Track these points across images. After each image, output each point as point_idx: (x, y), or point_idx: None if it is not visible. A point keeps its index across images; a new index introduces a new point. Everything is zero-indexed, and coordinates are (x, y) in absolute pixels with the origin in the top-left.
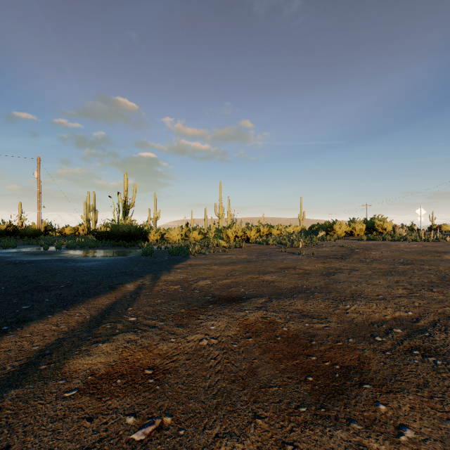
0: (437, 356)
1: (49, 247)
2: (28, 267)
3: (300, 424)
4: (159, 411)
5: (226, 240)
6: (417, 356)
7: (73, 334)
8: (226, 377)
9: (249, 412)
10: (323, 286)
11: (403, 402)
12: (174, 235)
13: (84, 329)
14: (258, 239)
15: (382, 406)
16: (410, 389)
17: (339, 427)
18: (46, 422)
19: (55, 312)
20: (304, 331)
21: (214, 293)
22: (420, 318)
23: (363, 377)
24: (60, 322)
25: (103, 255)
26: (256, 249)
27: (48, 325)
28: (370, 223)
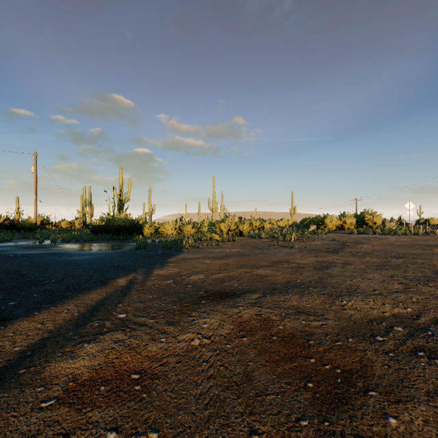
0: None
1: (45, 241)
2: (20, 261)
3: None
4: (145, 425)
5: (219, 234)
6: (422, 358)
7: (58, 333)
8: (219, 383)
9: (245, 426)
10: (317, 281)
11: (415, 414)
12: (168, 229)
13: (71, 327)
14: (251, 233)
15: (392, 420)
16: (421, 398)
17: None
18: None
19: (42, 309)
20: (300, 329)
21: (207, 288)
22: (420, 315)
23: (368, 383)
24: (47, 319)
25: (97, 249)
26: (249, 243)
27: (33, 323)
28: (361, 217)
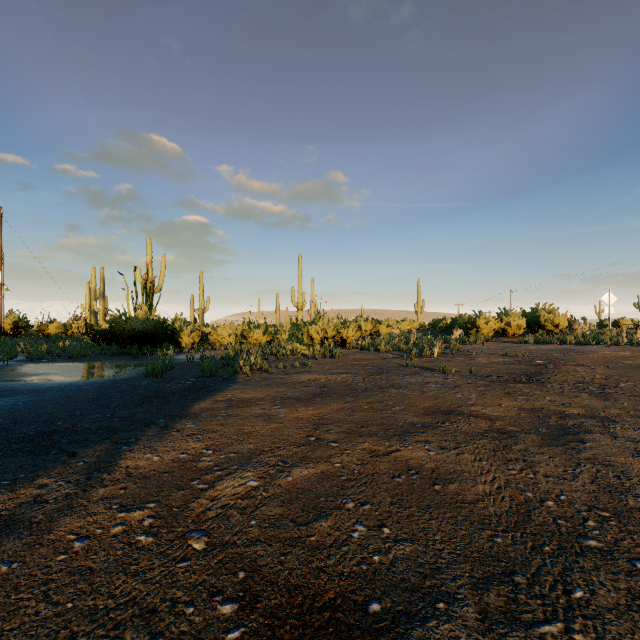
0: None
1: None
2: None
3: None
4: None
5: (307, 344)
6: None
7: None
8: None
9: None
10: (609, 504)
11: None
12: (223, 336)
13: None
14: (360, 342)
15: None
16: None
17: None
18: None
19: None
20: None
21: (255, 563)
22: None
23: None
24: None
25: (73, 375)
26: (361, 361)
27: None
28: (533, 317)
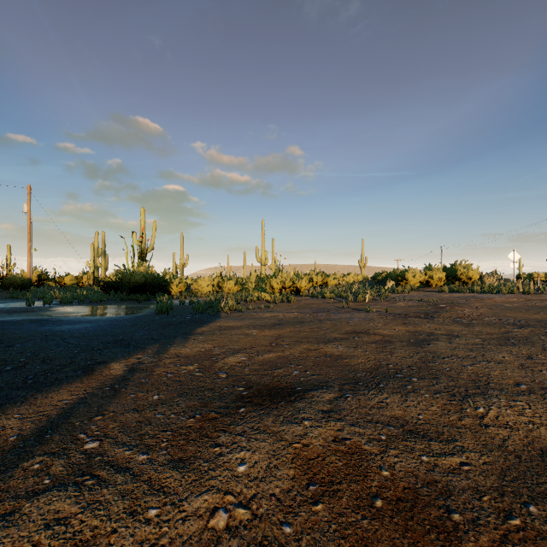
0: None
1: (37, 302)
2: None
3: None
4: None
5: (269, 293)
6: None
7: None
8: None
9: None
10: (419, 365)
11: None
12: (203, 286)
13: None
14: (311, 291)
15: None
16: None
17: None
18: None
19: None
20: (424, 478)
21: (249, 379)
22: None
23: None
24: None
25: (103, 313)
26: (310, 305)
27: None
28: (452, 271)
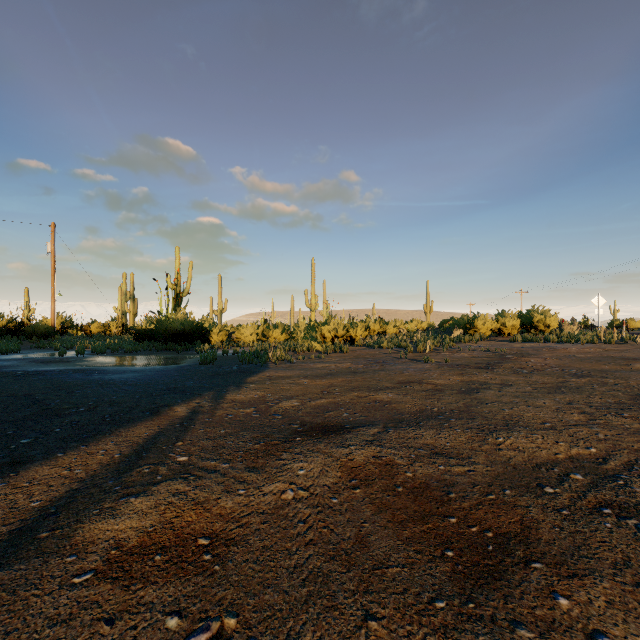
0: (639, 518)
1: (67, 352)
2: (34, 381)
3: (437, 629)
4: (219, 608)
5: (320, 342)
6: (609, 518)
7: (93, 482)
8: (322, 552)
9: (358, 609)
10: (462, 409)
11: (595, 593)
12: (246, 335)
13: (110, 475)
14: (367, 340)
15: (562, 600)
16: (604, 572)
17: (498, 635)
18: (40, 627)
19: (68, 449)
20: (437, 478)
21: (303, 420)
22: (608, 457)
23: (531, 551)
24: (75, 464)
25: (143, 363)
26: (365, 355)
27: (56, 468)
28: (527, 318)
